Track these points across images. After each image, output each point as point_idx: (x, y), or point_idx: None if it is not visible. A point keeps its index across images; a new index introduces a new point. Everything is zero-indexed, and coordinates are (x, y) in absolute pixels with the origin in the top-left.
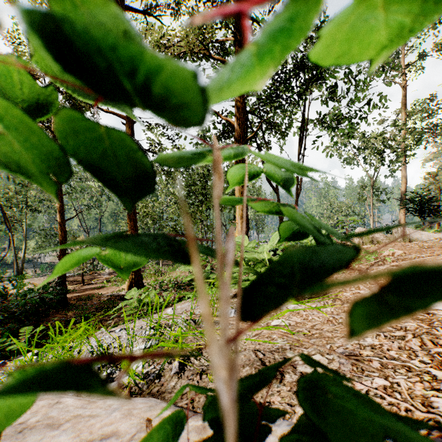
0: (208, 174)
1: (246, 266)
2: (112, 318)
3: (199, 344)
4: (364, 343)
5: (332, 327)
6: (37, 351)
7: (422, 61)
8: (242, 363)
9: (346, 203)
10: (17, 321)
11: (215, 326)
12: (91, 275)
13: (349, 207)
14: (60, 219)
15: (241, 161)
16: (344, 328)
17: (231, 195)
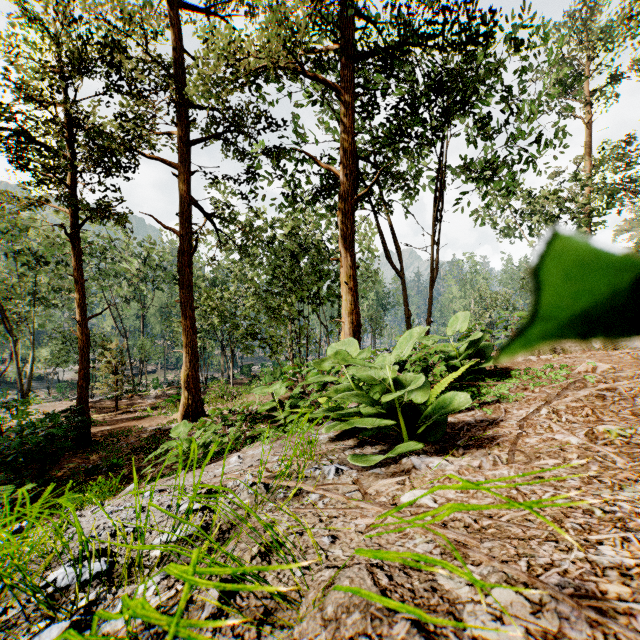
0: (301, 251)
1: (355, 389)
2: (155, 465)
3: (265, 542)
4: (599, 560)
5: (520, 512)
6: (18, 526)
7: (615, 84)
8: (345, 601)
9: (503, 293)
10: (10, 470)
11: (301, 498)
12: (130, 400)
13: (507, 299)
14: (80, 317)
15: (349, 230)
16: (546, 516)
17: (334, 280)
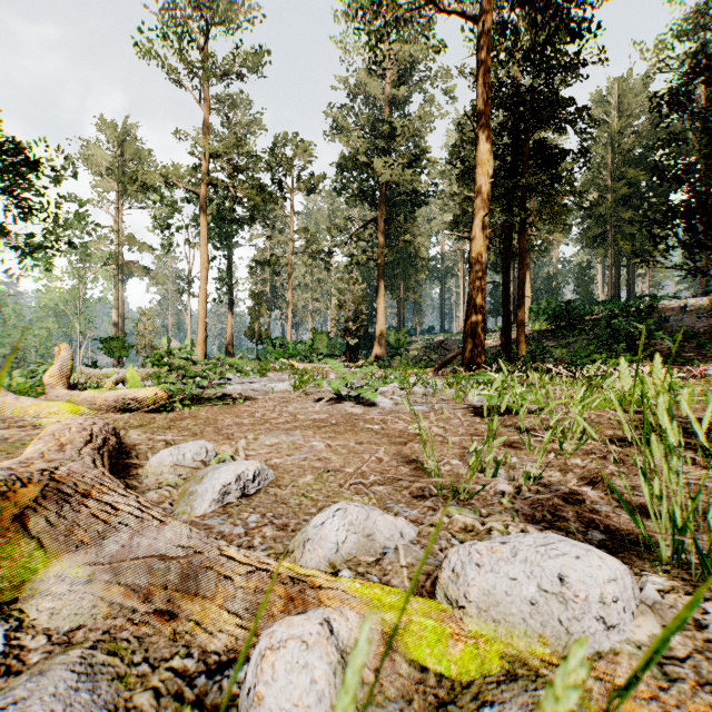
0: None
1: None
2: None
3: None
4: None
5: None
6: None
7: None
8: None
9: (41, 333)
10: None
11: None
12: None
13: (46, 339)
14: None
15: None
16: None
17: None
